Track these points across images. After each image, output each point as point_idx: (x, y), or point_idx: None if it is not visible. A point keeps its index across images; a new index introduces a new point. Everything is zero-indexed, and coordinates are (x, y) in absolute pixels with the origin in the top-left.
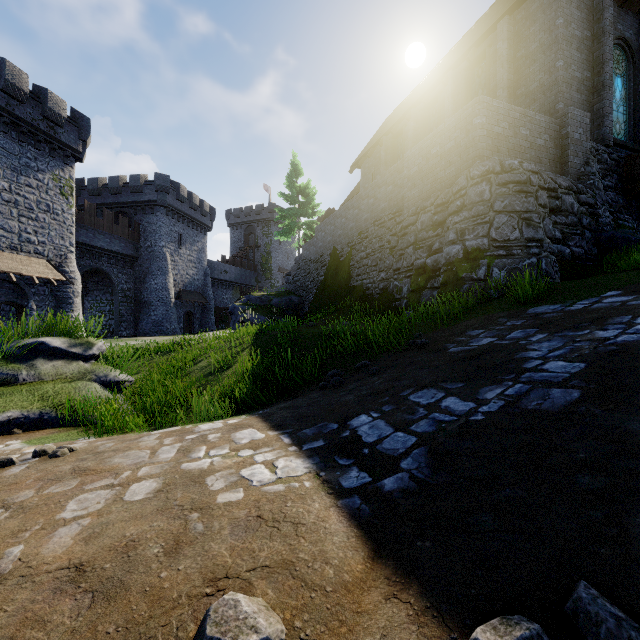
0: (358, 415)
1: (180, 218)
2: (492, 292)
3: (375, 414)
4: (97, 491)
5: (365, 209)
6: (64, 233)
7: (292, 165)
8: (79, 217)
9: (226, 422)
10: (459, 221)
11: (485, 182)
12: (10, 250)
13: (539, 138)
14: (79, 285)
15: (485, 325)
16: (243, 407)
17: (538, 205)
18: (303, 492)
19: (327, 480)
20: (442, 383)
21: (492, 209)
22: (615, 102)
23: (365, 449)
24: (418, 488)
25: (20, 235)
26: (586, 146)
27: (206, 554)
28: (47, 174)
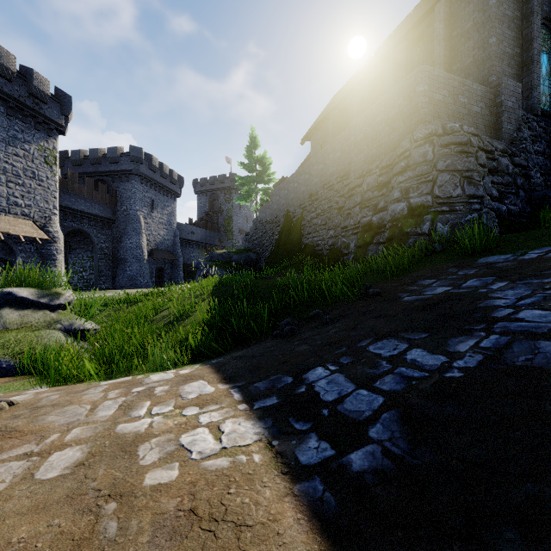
0: (314, 367)
1: (152, 185)
2: (436, 245)
3: (332, 367)
4: (9, 463)
5: (315, 174)
6: (48, 197)
7: (250, 138)
8: (62, 184)
9: (178, 372)
10: (403, 180)
11: (428, 144)
12: None
13: (476, 106)
14: (62, 243)
15: (436, 275)
16: (199, 355)
17: (478, 165)
18: (251, 471)
19: (281, 452)
20: (403, 333)
21: (435, 168)
22: (541, 76)
23: (324, 410)
24: (396, 470)
25: (8, 199)
26: (518, 113)
27: None
28: (33, 145)
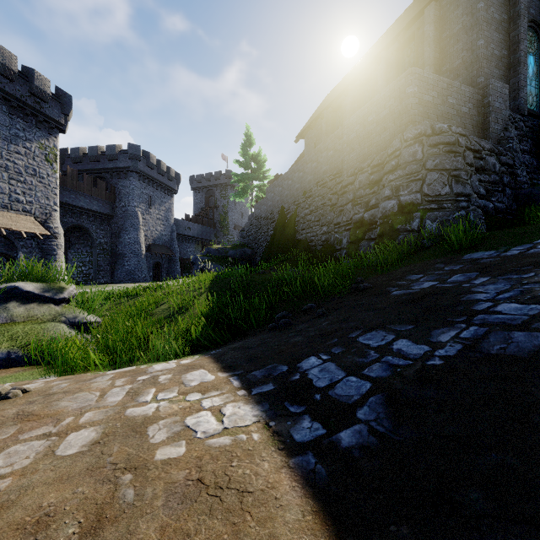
0: (307, 357)
1: (150, 182)
2: (425, 242)
3: (325, 356)
4: (31, 442)
5: (309, 172)
6: (49, 194)
7: (246, 136)
8: (62, 181)
9: (179, 362)
10: (394, 179)
11: (418, 144)
12: (1, 208)
13: (464, 106)
14: (62, 239)
15: (423, 270)
16: (198, 346)
17: (466, 164)
18: (251, 447)
19: (277, 432)
20: (390, 325)
21: (424, 167)
22: (528, 77)
23: (317, 395)
24: (380, 445)
25: (10, 195)
26: (505, 114)
27: (130, 538)
28: (34, 143)
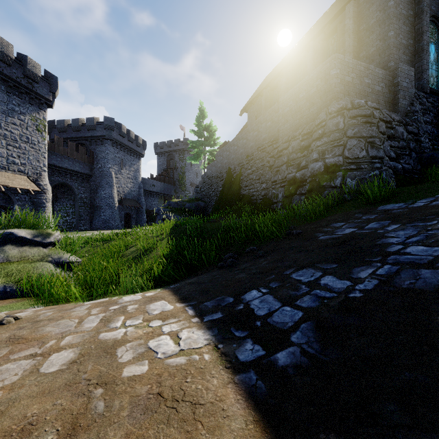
0: (250, 290)
1: (122, 148)
2: (346, 196)
3: (264, 290)
4: (20, 361)
5: (251, 139)
6: (39, 157)
7: (199, 110)
8: (50, 147)
9: (144, 295)
10: (320, 145)
11: (340, 116)
12: (0, 169)
13: (378, 85)
14: (50, 194)
15: (345, 219)
16: (160, 282)
17: (379, 132)
18: (202, 366)
19: (225, 353)
20: (318, 264)
21: (345, 135)
22: (430, 62)
23: (257, 322)
24: (311, 364)
25: (8, 158)
26: (411, 92)
27: None
28: (27, 116)
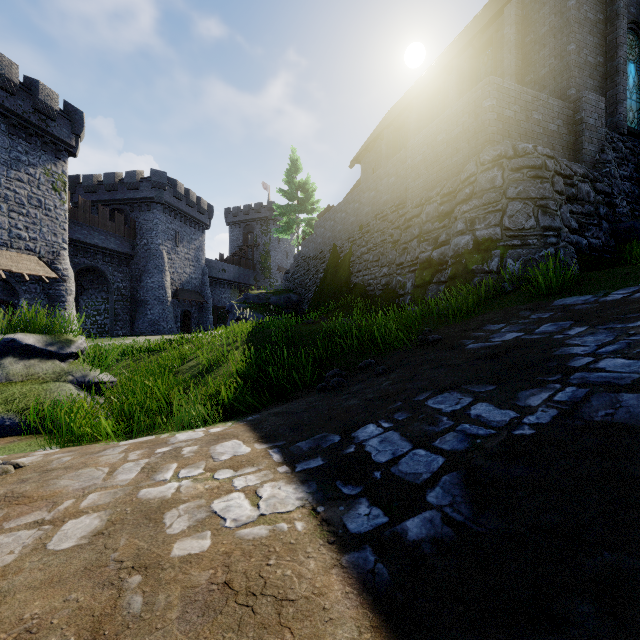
0: (365, 424)
1: (177, 216)
2: (506, 285)
3: (386, 424)
4: (18, 532)
5: (366, 202)
6: (57, 229)
7: (291, 161)
8: (73, 214)
9: (208, 431)
10: (468, 210)
11: (497, 167)
12: None
13: (552, 123)
14: (72, 283)
15: (505, 319)
16: (233, 411)
17: (554, 192)
18: (293, 540)
19: (327, 519)
20: (466, 385)
21: (505, 196)
22: (628, 89)
23: (376, 472)
24: (457, 538)
25: (10, 231)
26: (601, 132)
27: None
28: (39, 168)
